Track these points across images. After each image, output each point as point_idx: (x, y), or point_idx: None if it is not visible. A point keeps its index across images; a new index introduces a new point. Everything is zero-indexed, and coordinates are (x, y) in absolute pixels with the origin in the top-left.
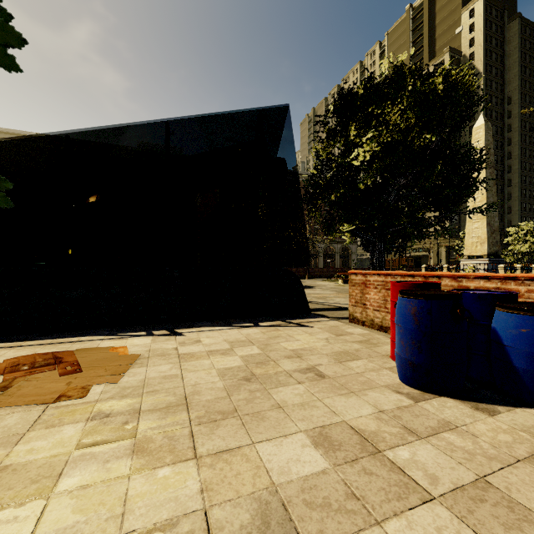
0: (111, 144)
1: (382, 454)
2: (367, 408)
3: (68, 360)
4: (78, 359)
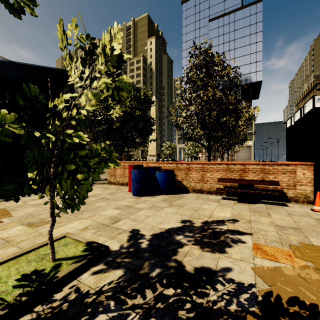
0: None
1: (133, 207)
2: (126, 202)
3: None
4: None
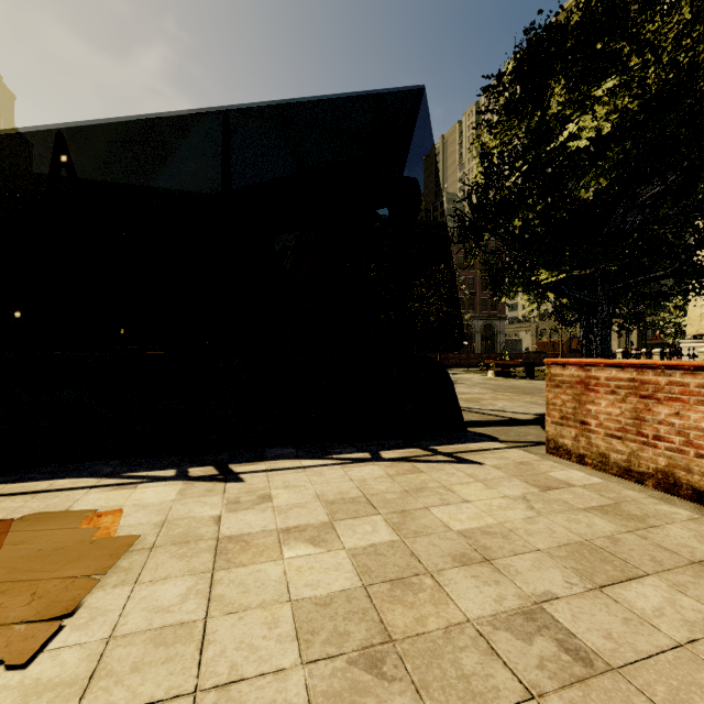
0: (174, 190)
1: None
2: None
3: None
4: (1, 549)
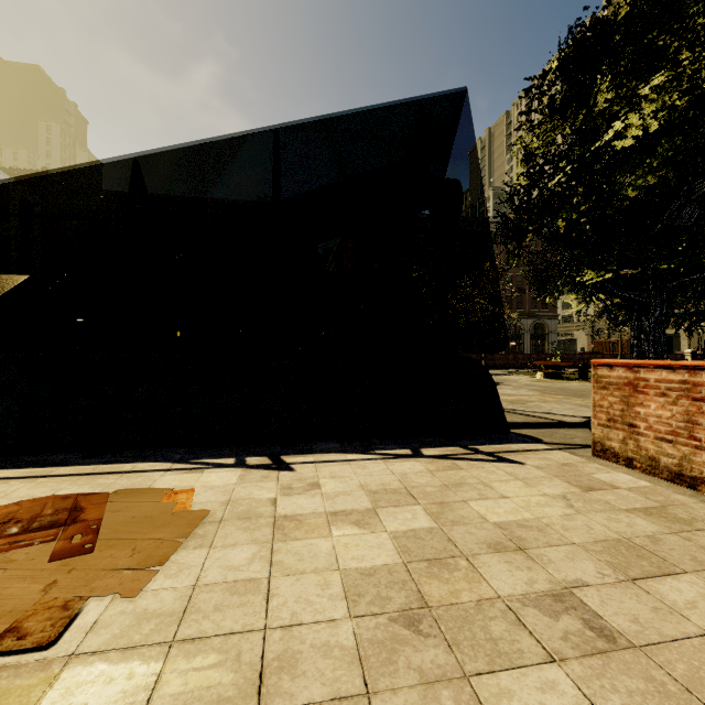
0: (224, 200)
1: None
2: None
3: (87, 517)
4: (104, 514)
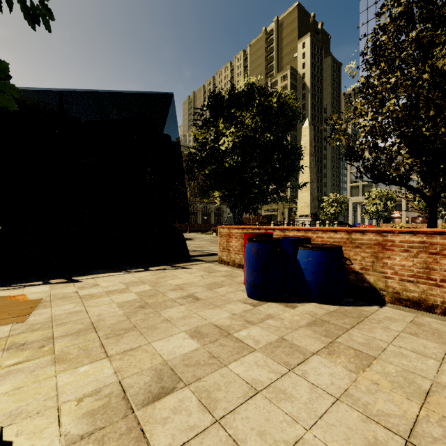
0: None
1: (232, 335)
2: (225, 314)
3: None
4: None
